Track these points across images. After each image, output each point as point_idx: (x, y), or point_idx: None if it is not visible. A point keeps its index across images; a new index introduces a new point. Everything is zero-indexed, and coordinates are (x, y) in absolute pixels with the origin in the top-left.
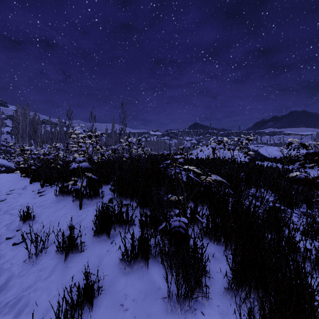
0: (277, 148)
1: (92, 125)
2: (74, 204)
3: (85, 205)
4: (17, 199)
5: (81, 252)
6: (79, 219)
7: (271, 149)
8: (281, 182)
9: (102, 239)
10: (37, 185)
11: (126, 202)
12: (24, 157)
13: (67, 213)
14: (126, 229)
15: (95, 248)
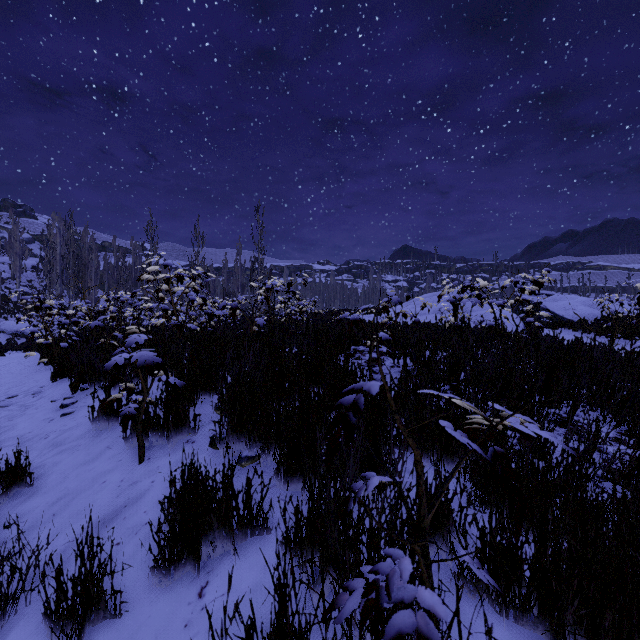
0: (586, 299)
1: (197, 252)
2: (127, 446)
3: (153, 450)
4: (14, 422)
5: (116, 619)
6: (131, 494)
7: (573, 301)
8: (636, 391)
9: (178, 573)
10: (65, 386)
11: (250, 452)
12: (44, 322)
13: (108, 470)
14: (246, 544)
15: (155, 610)
